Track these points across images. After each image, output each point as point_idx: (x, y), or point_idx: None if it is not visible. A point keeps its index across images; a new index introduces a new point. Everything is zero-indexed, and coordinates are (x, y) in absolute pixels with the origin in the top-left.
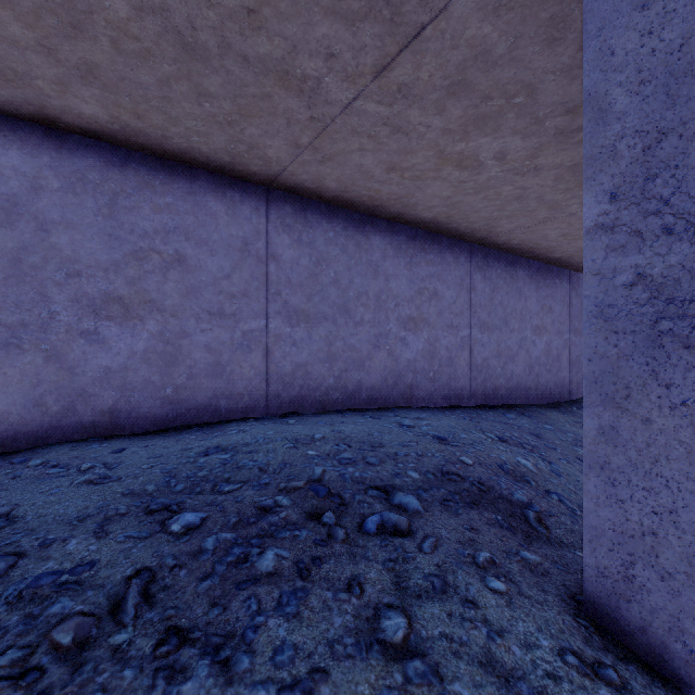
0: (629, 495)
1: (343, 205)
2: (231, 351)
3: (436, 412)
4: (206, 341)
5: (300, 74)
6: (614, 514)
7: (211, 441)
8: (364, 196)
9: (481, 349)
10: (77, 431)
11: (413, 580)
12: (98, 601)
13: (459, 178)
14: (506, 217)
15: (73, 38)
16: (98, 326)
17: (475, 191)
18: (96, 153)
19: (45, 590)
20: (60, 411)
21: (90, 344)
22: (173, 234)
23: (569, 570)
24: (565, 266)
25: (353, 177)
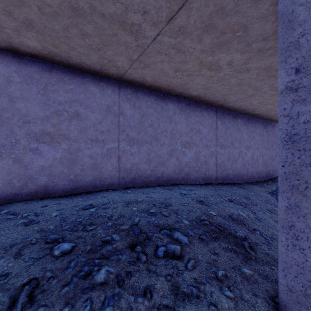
0: (307, 246)
1: (155, 89)
2: (102, 158)
3: (199, 186)
4: (90, 153)
5: (130, 22)
6: (297, 256)
7: (88, 202)
8: (164, 84)
9: (220, 156)
10: (28, 195)
11: (181, 288)
12: (3, 299)
13: (210, 75)
14: (232, 94)
15: (19, 6)
16: (38, 146)
17: (217, 81)
18: (37, 65)
19: None
20: (20, 186)
21: (34, 155)
22: (74, 103)
23: (268, 279)
24: (260, 117)
25: (159, 75)
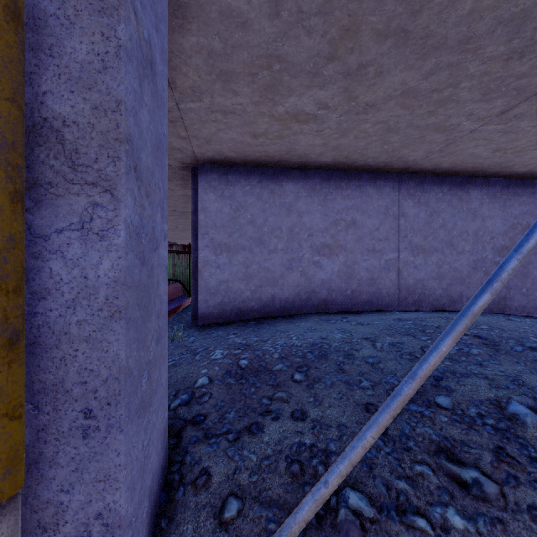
0: None
1: (449, 174)
2: (379, 271)
3: (531, 318)
4: (366, 266)
5: (447, 125)
6: None
7: (392, 316)
8: (468, 167)
9: None
10: (311, 309)
11: None
12: (416, 351)
13: None
14: None
15: (338, 139)
16: (319, 259)
17: None
18: (318, 176)
19: (395, 346)
20: (305, 298)
21: (316, 268)
22: (350, 209)
23: None
24: None
25: (463, 159)
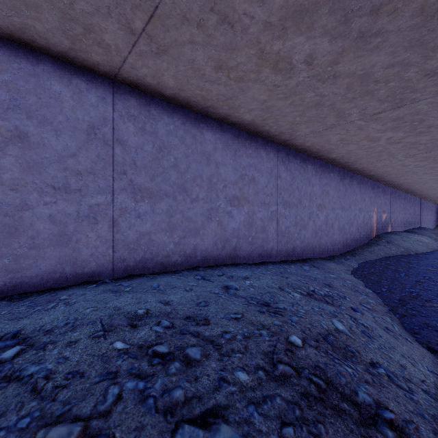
0: None
1: (182, 104)
2: (77, 222)
3: (254, 269)
4: (50, 213)
5: None
6: None
7: (16, 324)
8: (198, 95)
9: (284, 220)
10: None
11: None
12: None
13: (274, 82)
14: (305, 122)
15: None
16: None
17: (285, 96)
18: None
19: None
20: None
21: None
22: (12, 110)
23: None
24: (336, 164)
25: (187, 74)
